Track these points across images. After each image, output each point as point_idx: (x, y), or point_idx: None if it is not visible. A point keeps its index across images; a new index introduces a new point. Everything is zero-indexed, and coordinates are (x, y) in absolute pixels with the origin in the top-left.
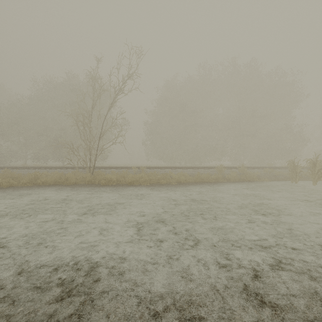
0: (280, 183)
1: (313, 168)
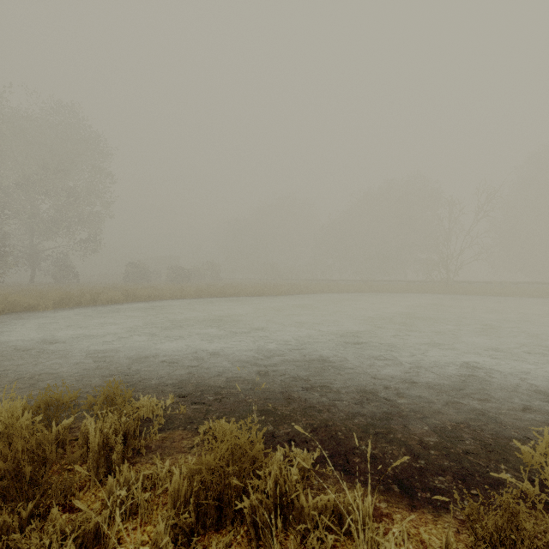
0: None
1: None
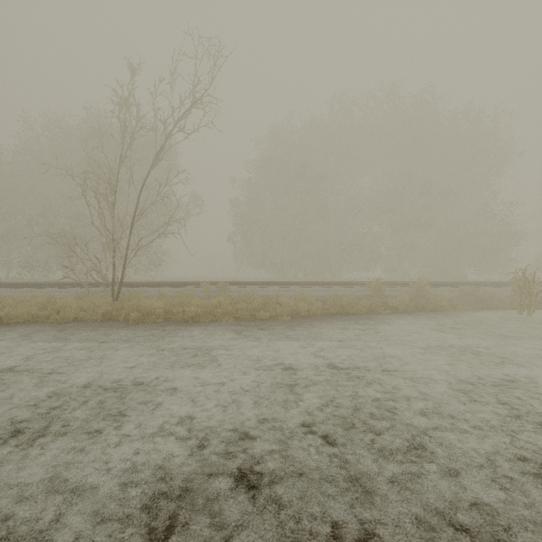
0: (499, 317)
1: None
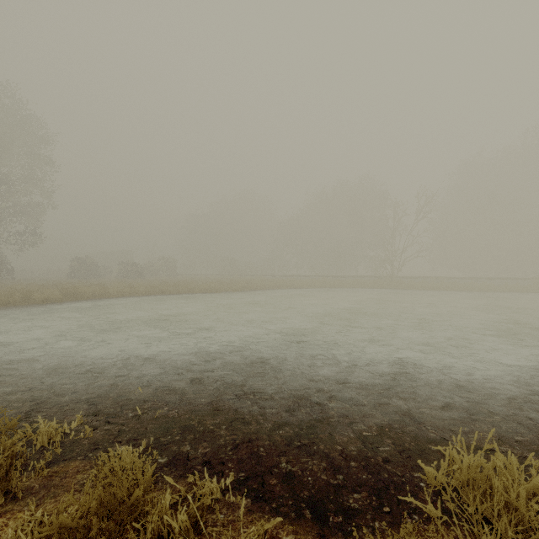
0: None
1: None
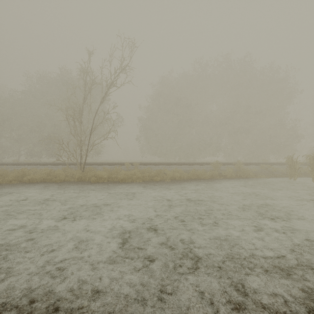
0: (279, 180)
1: (313, 165)
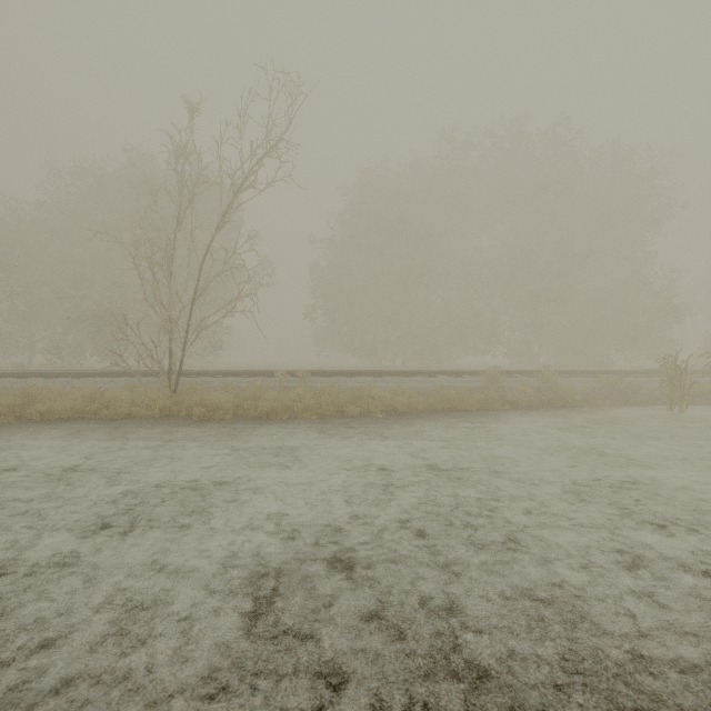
0: (644, 414)
1: None
